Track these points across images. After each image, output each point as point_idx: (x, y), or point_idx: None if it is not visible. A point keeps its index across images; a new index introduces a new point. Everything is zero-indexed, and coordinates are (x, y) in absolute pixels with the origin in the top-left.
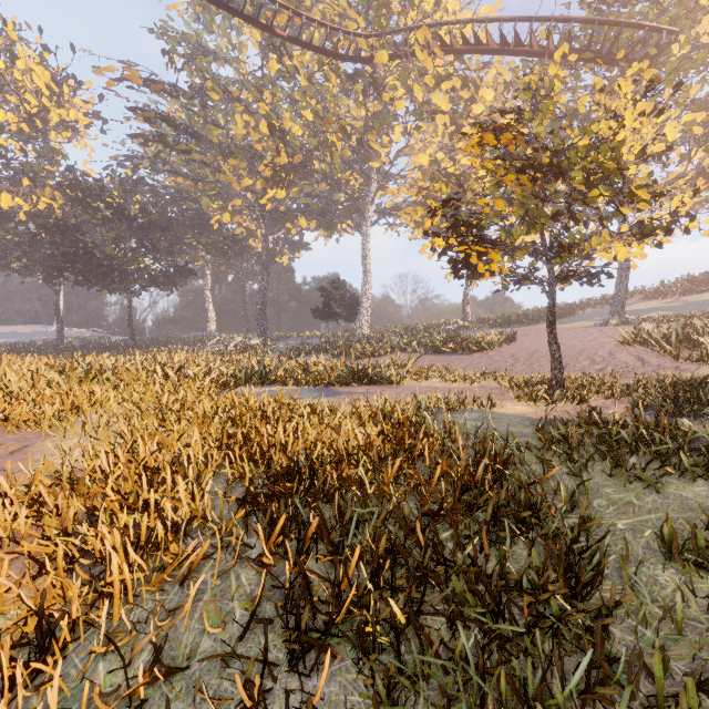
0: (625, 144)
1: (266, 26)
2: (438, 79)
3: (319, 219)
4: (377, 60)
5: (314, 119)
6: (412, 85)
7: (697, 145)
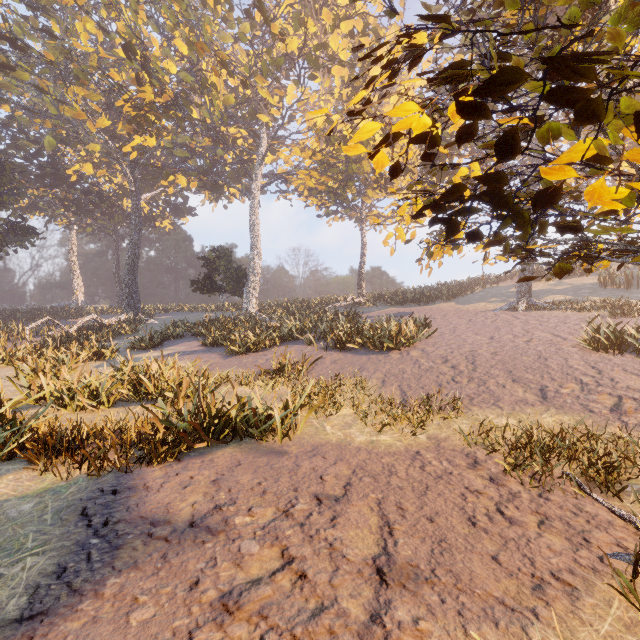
0: None
1: None
2: (336, 20)
3: (201, 179)
4: None
5: (190, 54)
6: (307, 19)
7: None
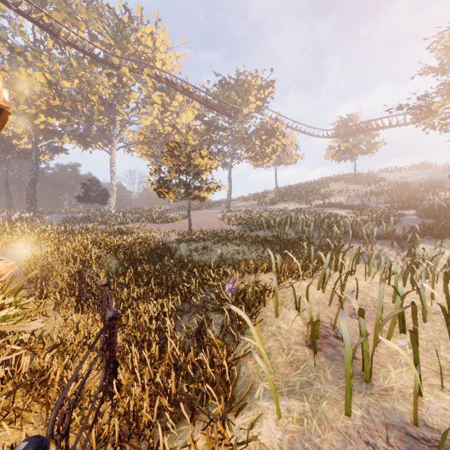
0: (206, 165)
1: (53, 33)
2: (155, 87)
3: (79, 139)
4: (122, 70)
5: (78, 81)
6: (142, 88)
7: (249, 149)
